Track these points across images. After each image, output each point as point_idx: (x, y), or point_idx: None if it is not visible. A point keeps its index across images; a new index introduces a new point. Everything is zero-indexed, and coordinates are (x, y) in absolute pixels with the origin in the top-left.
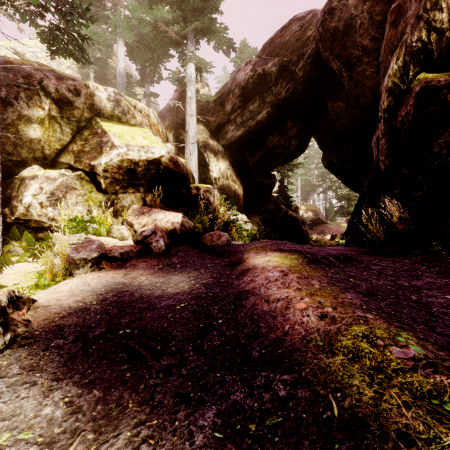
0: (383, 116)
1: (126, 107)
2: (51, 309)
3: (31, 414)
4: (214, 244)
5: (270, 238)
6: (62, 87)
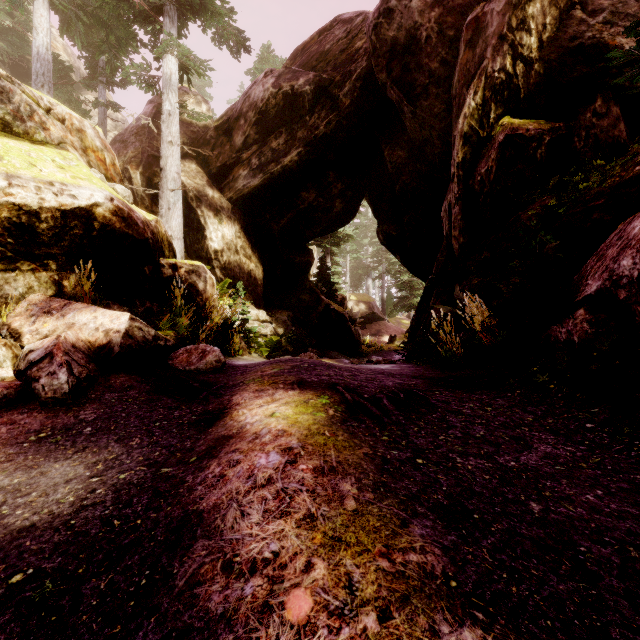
0: (457, 173)
1: (26, 106)
2: None
3: None
4: (191, 369)
5: (303, 346)
6: None
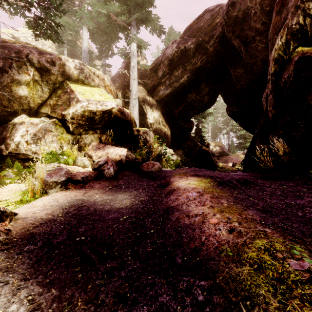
0: (271, 78)
1: (88, 73)
2: (28, 220)
3: (0, 311)
4: (149, 170)
5: (189, 166)
6: (42, 59)
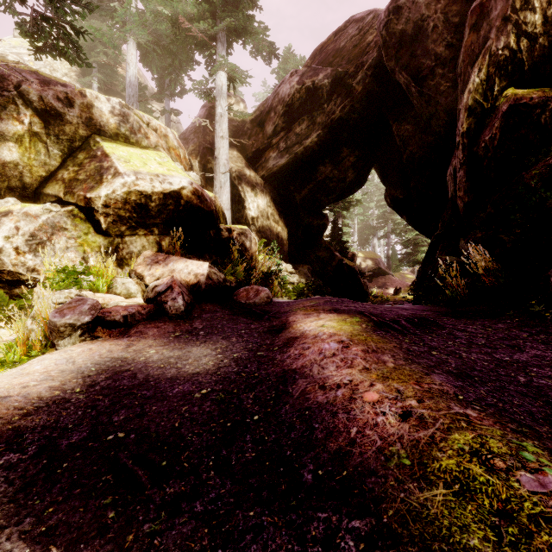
0: (462, 141)
1: (137, 123)
2: (11, 401)
3: None
4: (250, 302)
5: (321, 293)
6: (48, 94)
